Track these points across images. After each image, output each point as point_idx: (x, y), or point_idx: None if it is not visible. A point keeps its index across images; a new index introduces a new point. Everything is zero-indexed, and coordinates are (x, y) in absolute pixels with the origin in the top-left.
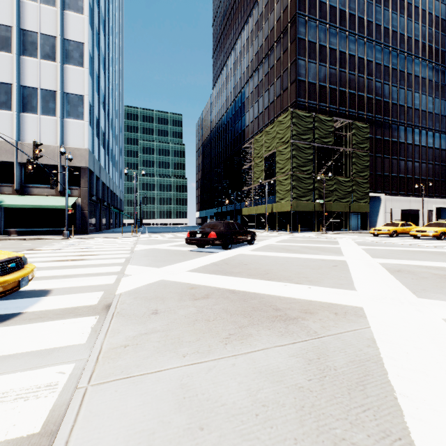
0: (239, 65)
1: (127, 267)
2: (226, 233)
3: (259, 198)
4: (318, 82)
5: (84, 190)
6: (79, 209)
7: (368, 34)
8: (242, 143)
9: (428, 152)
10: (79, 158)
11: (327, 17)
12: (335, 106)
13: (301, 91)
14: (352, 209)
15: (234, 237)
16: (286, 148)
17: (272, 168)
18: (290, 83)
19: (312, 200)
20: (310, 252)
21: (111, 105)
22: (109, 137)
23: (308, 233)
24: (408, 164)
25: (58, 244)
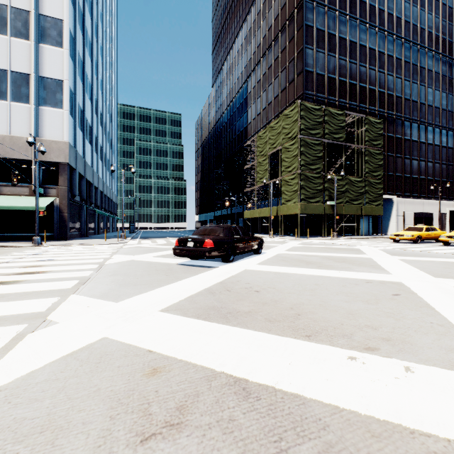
0: (240, 59)
1: (65, 301)
2: (226, 240)
3: (262, 200)
4: (326, 74)
5: (63, 189)
6: (58, 211)
7: (379, 23)
8: (243, 142)
9: (441, 151)
10: (57, 152)
11: (337, 3)
12: (345, 100)
13: (309, 83)
14: (365, 212)
15: (237, 246)
16: (293, 144)
17: (276, 168)
18: (296, 74)
19: (322, 202)
20: (339, 266)
21: (101, 98)
22: (97, 133)
23: (317, 238)
24: (421, 164)
25: (17, 253)
